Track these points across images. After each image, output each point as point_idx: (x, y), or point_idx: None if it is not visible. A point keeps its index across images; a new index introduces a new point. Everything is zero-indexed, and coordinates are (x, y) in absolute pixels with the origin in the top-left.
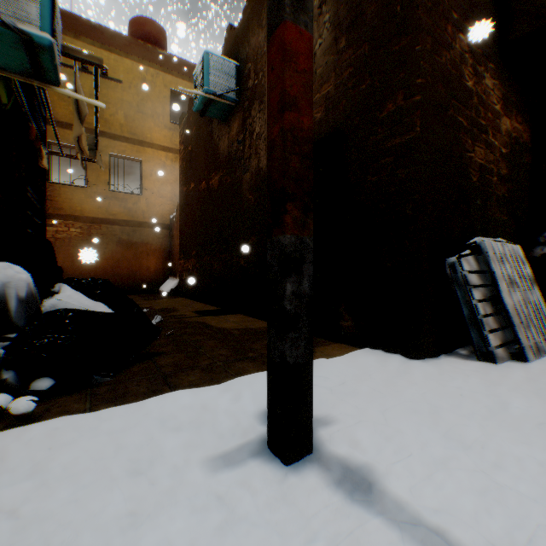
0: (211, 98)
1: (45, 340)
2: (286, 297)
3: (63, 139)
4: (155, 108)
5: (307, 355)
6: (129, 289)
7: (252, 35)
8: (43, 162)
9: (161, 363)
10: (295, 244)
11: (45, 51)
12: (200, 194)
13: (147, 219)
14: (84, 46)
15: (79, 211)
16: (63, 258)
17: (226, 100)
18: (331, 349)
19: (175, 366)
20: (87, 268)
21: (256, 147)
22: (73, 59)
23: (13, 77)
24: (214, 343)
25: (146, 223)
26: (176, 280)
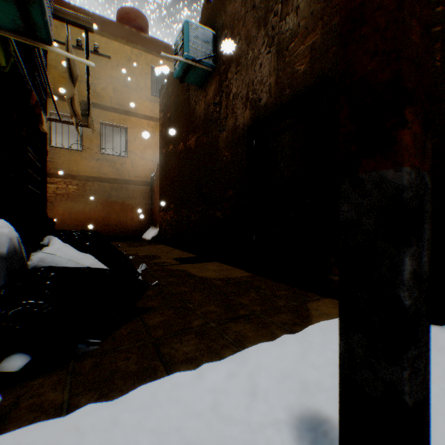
0: (190, 64)
1: (19, 309)
2: (402, 283)
3: (62, 110)
4: (139, 83)
5: (425, 382)
6: (117, 237)
7: (229, 3)
8: (44, 127)
9: (150, 322)
10: (414, 184)
11: (34, 3)
12: (178, 154)
13: (132, 177)
14: (79, 31)
15: (76, 170)
16: (62, 210)
17: (204, 65)
18: (324, 306)
19: (165, 327)
20: (82, 219)
21: (232, 106)
22: (65, 22)
23: (6, 35)
24: (200, 296)
25: (131, 180)
26: (156, 229)
